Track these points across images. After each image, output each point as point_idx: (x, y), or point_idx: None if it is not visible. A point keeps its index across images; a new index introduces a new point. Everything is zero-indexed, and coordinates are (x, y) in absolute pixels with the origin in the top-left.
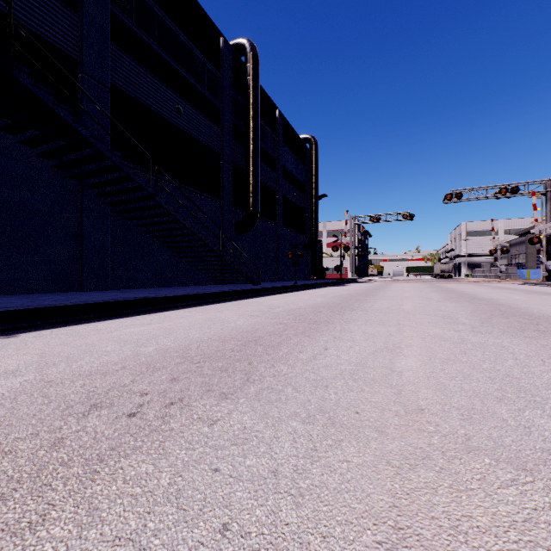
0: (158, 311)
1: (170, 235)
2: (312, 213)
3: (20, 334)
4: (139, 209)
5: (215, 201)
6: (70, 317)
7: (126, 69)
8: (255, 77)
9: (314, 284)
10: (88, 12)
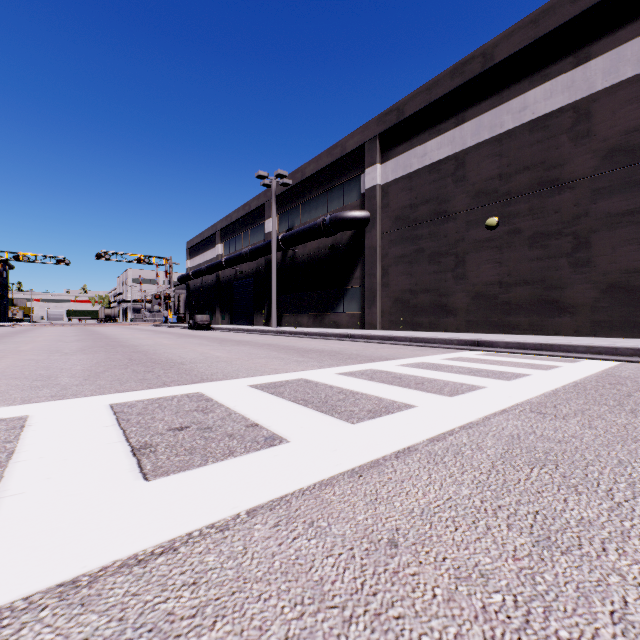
0: None
1: None
2: None
3: None
4: None
5: None
6: None
7: None
8: None
9: None
10: None
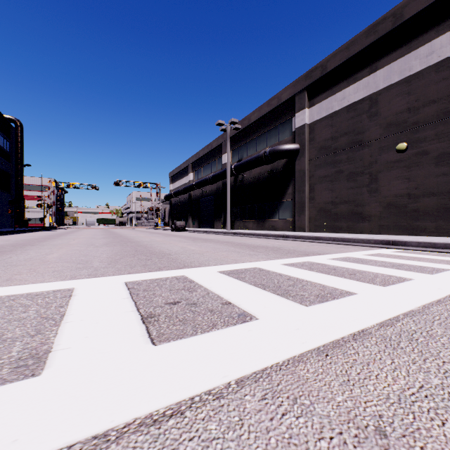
0: None
1: None
2: (18, 177)
3: None
4: None
5: None
6: None
7: None
8: None
9: (30, 230)
10: None
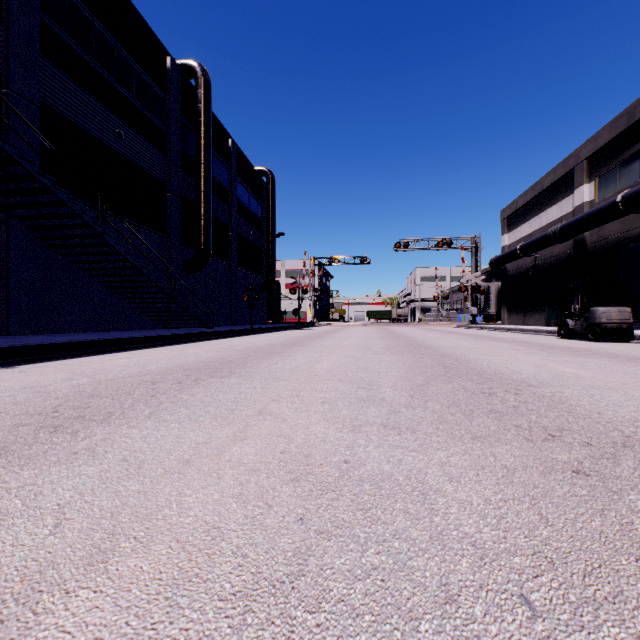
0: (123, 351)
1: (113, 274)
2: (268, 252)
3: (16, 366)
4: (80, 246)
5: (161, 237)
6: (43, 355)
7: (59, 86)
8: (207, 106)
9: (271, 328)
10: (15, 21)
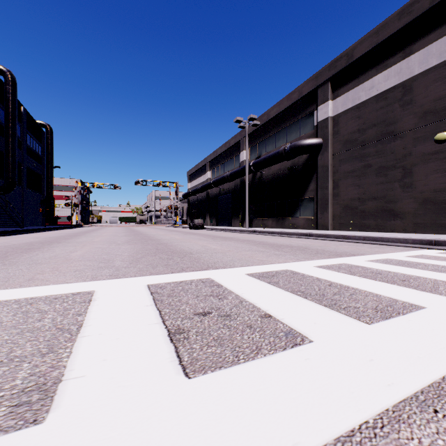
0: (13, 235)
1: None
2: (48, 178)
3: None
4: None
5: None
6: None
7: None
8: (15, 97)
9: (58, 227)
10: None
